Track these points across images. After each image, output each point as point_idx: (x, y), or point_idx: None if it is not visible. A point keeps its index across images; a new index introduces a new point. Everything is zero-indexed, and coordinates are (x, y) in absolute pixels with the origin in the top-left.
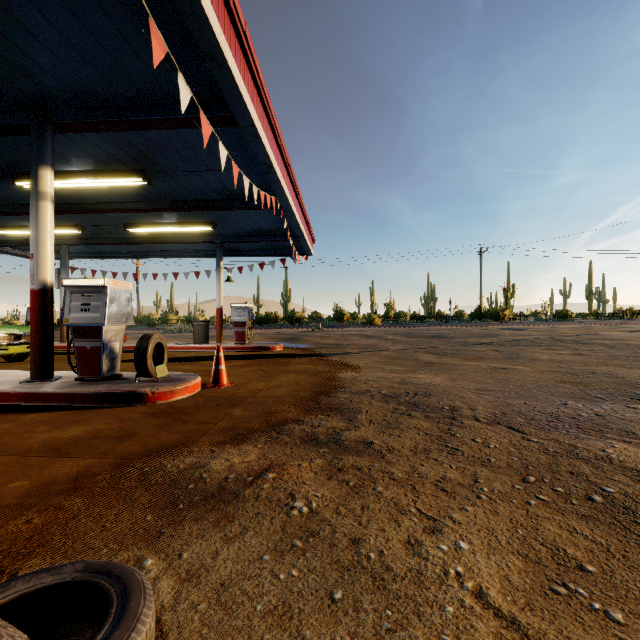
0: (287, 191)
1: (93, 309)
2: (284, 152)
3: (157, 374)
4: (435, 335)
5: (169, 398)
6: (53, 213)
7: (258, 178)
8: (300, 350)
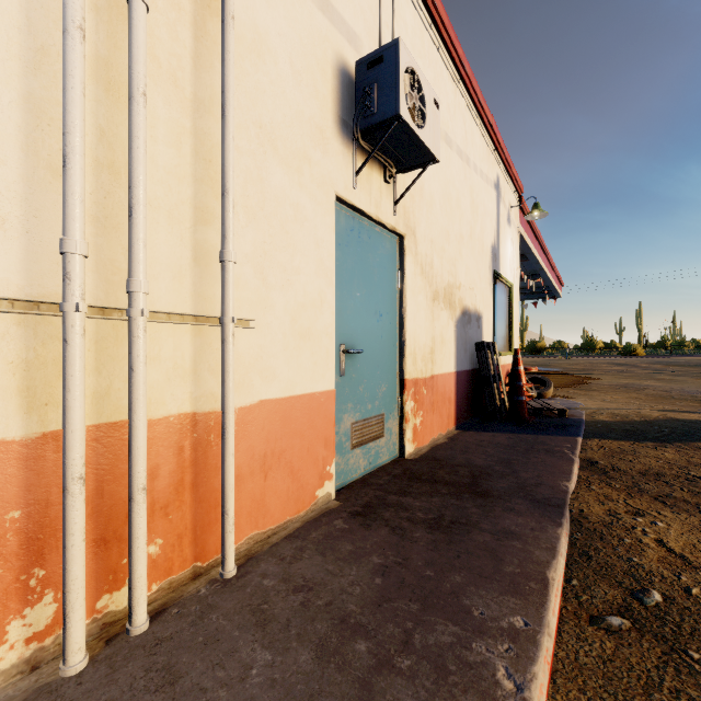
0: (548, 273)
1: None
2: (548, 255)
3: None
4: (700, 364)
5: None
6: None
7: (530, 269)
8: (552, 371)
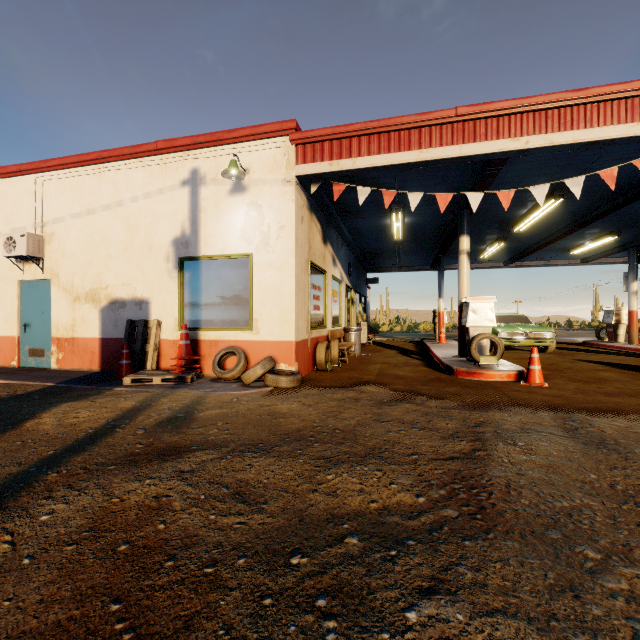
0: None
1: (466, 316)
2: None
3: (480, 361)
4: None
5: (465, 376)
6: (467, 260)
7: None
8: None
